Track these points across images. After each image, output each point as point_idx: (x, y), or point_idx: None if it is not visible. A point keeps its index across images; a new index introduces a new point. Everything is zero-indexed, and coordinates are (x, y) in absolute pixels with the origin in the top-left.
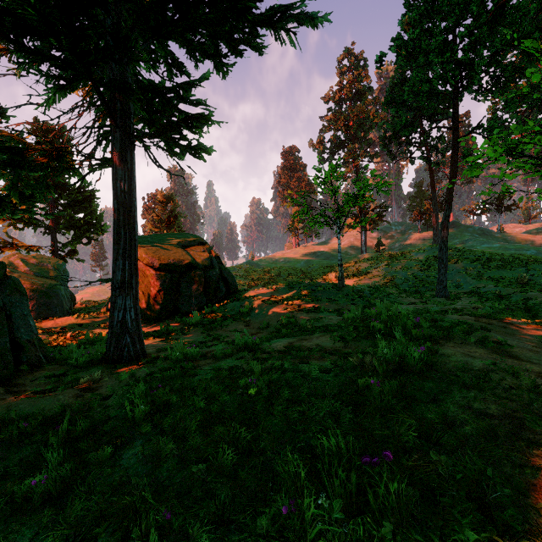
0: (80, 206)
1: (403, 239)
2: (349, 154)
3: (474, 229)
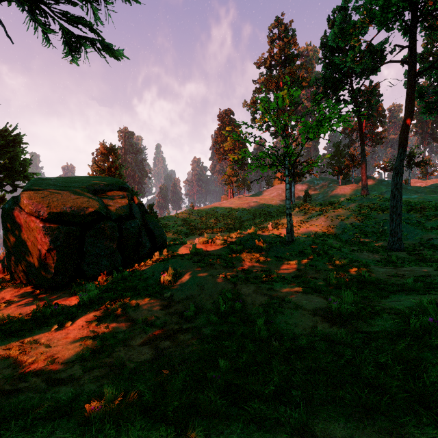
0: (3, 151)
1: (325, 191)
2: (279, 113)
3: (388, 183)
